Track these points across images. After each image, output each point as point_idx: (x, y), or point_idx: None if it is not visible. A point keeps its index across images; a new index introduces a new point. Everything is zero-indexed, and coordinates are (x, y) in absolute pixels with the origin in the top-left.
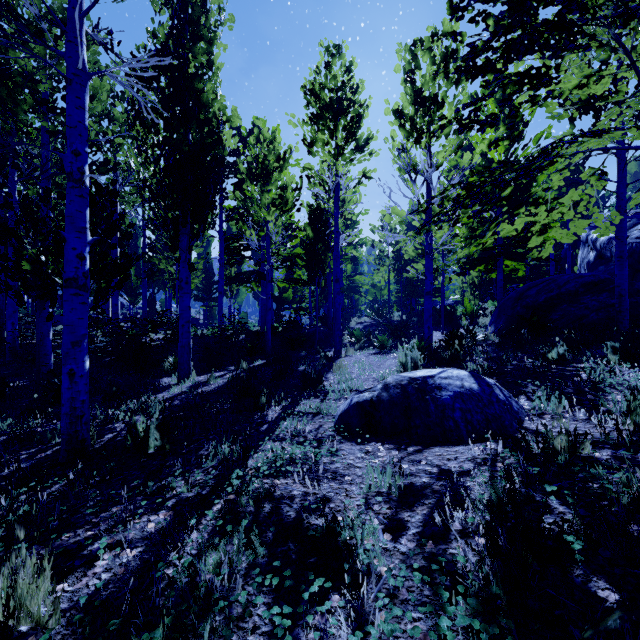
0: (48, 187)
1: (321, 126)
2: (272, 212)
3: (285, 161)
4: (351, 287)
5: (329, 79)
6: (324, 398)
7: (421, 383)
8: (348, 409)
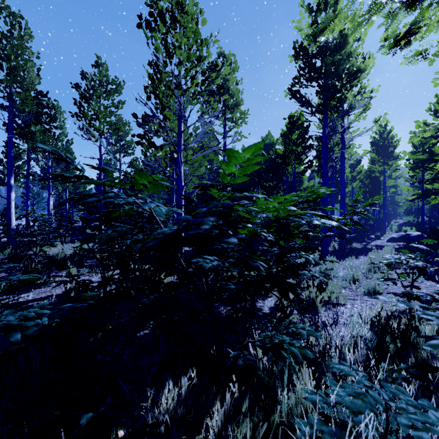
0: (298, 189)
1: (378, 155)
2: (355, 182)
3: (360, 163)
4: (392, 202)
5: (381, 139)
6: (382, 239)
7: (407, 234)
8: (389, 238)
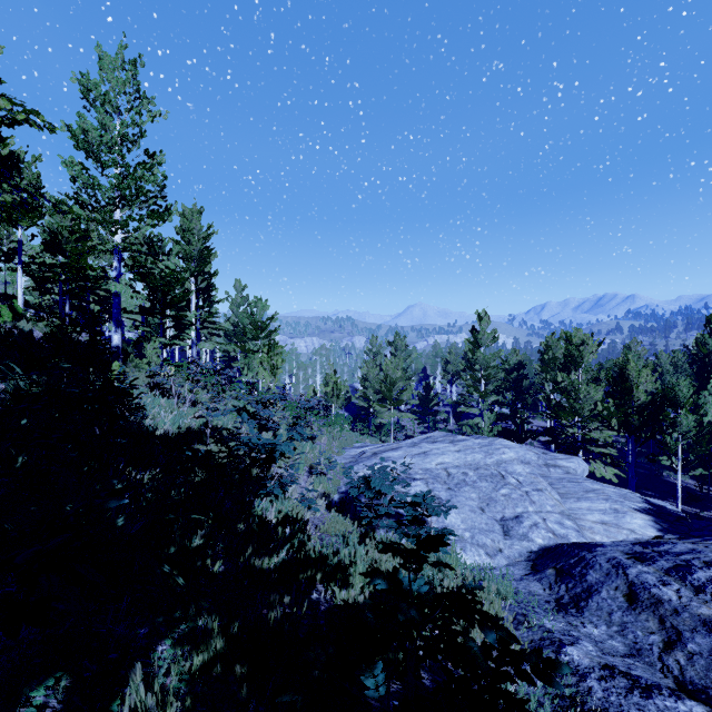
0: None
1: None
2: None
3: None
4: None
5: None
6: None
7: None
8: None
